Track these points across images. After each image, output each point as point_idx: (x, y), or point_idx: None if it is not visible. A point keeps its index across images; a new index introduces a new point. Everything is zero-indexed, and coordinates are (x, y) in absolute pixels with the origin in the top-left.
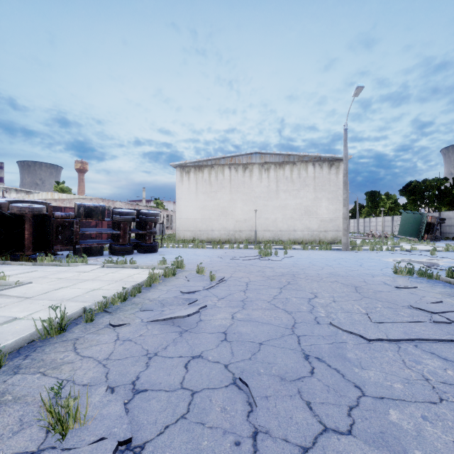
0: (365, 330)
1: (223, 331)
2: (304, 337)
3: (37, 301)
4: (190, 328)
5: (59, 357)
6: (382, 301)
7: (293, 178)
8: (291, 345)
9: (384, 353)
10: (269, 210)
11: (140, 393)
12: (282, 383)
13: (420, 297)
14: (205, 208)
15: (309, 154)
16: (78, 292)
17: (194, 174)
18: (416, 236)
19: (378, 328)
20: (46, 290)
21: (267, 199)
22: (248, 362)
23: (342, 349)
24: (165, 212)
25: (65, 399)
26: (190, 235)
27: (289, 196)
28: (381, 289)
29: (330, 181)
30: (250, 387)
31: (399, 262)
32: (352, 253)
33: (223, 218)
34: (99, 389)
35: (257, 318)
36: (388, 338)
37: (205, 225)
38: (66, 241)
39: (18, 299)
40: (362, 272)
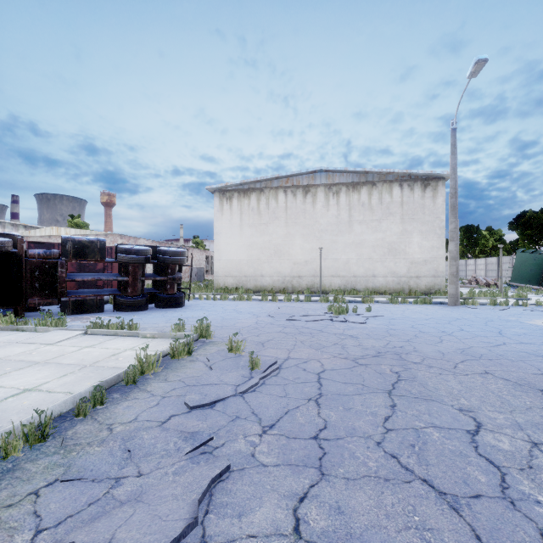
0: None
1: None
2: None
3: None
4: None
5: None
6: None
7: (372, 204)
8: None
9: None
10: (338, 248)
11: None
12: None
13: None
14: (252, 246)
15: (395, 171)
16: None
17: (238, 200)
18: (536, 284)
19: None
20: None
21: (336, 233)
22: None
23: None
24: (204, 253)
25: None
26: (232, 281)
27: (366, 228)
28: None
29: (424, 208)
30: None
31: None
32: (467, 310)
33: (276, 260)
34: None
35: (369, 538)
36: None
37: (252, 268)
38: (46, 291)
39: None
40: (516, 348)
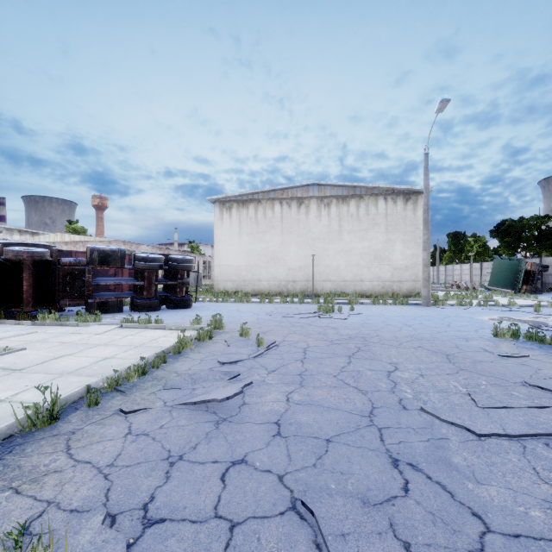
0: (472, 420)
1: (275, 421)
2: (388, 430)
3: (28, 375)
4: (230, 415)
5: (43, 462)
6: (486, 375)
7: (359, 215)
8: (372, 442)
9: (505, 457)
10: (329, 255)
11: (153, 525)
12: (365, 510)
13: (535, 370)
14: (250, 252)
15: (380, 186)
16: (84, 362)
17: (237, 210)
18: (511, 287)
19: (489, 416)
20: (43, 359)
21: (328, 242)
22: (312, 472)
23: (443, 450)
24: (202, 258)
25: (30, 549)
26: (232, 286)
27: (354, 237)
28: (481, 358)
29: (405, 220)
30: (317, 518)
31: (501, 321)
32: (435, 309)
33: (272, 266)
34: (93, 520)
35: (320, 401)
36: (506, 432)
37: (250, 273)
38: (75, 294)
39: (3, 372)
40: (451, 334)
